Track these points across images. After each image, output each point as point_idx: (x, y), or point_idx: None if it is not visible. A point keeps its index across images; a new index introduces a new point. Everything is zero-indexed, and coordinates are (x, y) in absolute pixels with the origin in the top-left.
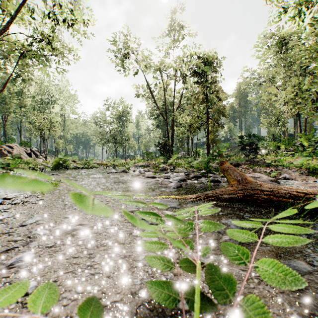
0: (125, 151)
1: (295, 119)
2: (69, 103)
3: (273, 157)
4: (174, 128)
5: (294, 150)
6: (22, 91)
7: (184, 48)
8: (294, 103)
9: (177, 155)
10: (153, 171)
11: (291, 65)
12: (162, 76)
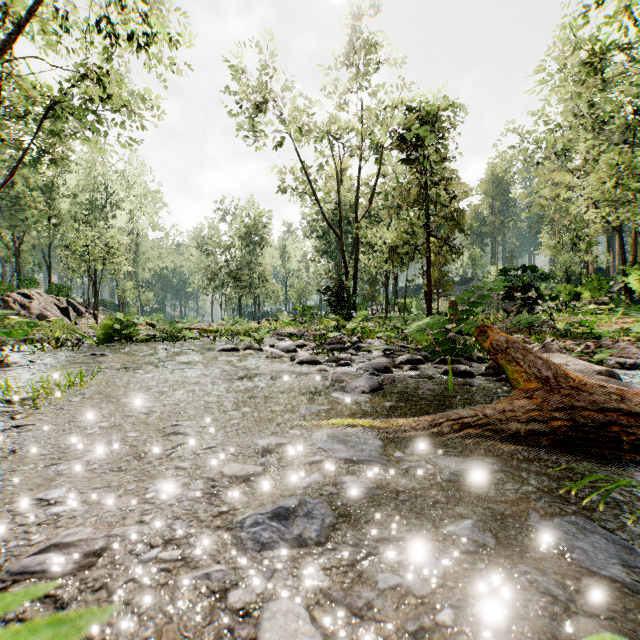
0: (258, 305)
1: (610, 238)
2: (146, 208)
3: (567, 317)
4: (358, 257)
5: (612, 301)
6: (53, 183)
7: (378, 90)
8: (614, 202)
9: (367, 312)
10: (314, 346)
11: (604, 123)
12: (333, 150)
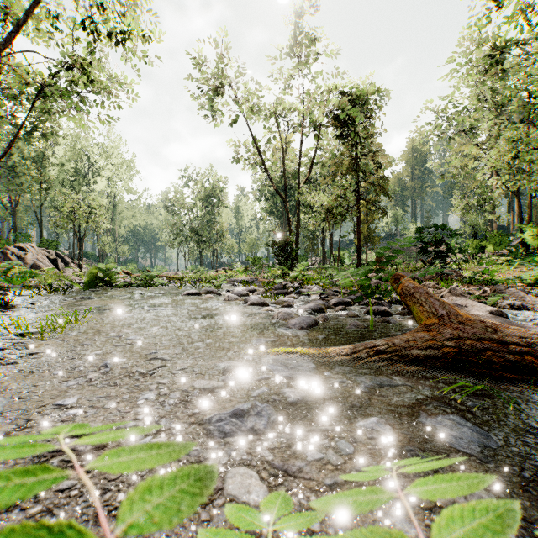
0: (216, 256)
1: (510, 200)
2: (122, 175)
3: (473, 266)
4: (299, 217)
5: (511, 253)
6: (43, 154)
7: (317, 77)
8: (512, 171)
9: (306, 263)
10: (263, 291)
11: (505, 105)
12: (279, 127)
